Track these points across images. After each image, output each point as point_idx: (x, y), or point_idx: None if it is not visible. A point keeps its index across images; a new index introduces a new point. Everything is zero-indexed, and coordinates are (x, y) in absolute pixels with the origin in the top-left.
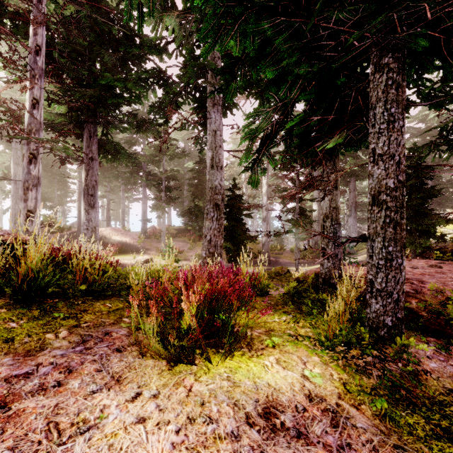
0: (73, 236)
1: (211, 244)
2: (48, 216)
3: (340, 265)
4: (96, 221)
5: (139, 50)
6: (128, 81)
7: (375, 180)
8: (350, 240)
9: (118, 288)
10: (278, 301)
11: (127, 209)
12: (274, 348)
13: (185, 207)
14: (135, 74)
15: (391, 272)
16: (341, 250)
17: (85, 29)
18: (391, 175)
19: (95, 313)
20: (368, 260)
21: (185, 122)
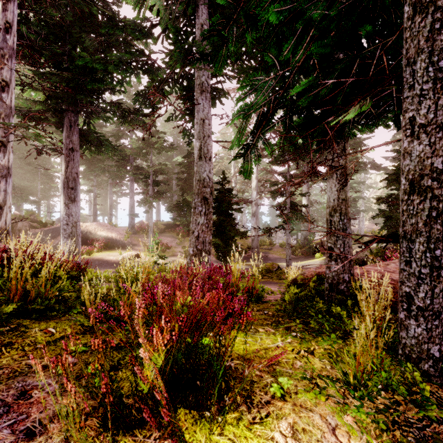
0: (56, 231)
1: (199, 240)
2: (30, 210)
3: (350, 267)
4: (77, 216)
5: (122, 32)
6: (108, 63)
7: (415, 159)
8: (376, 240)
9: (74, 302)
10: (277, 313)
11: (116, 204)
12: (285, 400)
13: (174, 202)
14: (115, 55)
15: (438, 284)
16: (351, 250)
17: (61, 7)
18: (439, 153)
19: (23, 349)
20: (403, 266)
21: (173, 116)
